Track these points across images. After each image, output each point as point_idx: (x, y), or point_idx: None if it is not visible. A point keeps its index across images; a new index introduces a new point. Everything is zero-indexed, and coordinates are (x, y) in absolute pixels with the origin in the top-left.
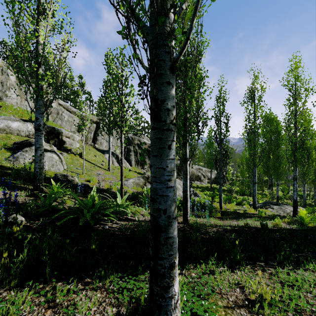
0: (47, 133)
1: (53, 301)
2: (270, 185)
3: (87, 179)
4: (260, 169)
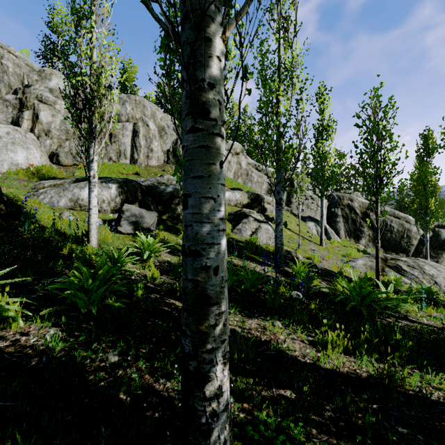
0: (251, 201)
1: (430, 384)
2: None
3: (306, 256)
4: None
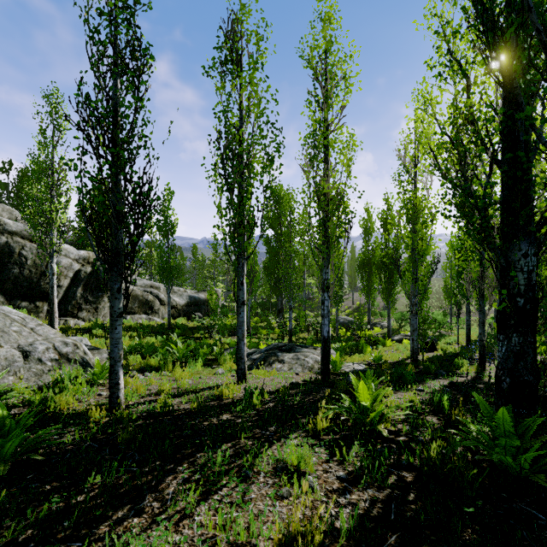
0: None
1: None
2: (280, 311)
3: None
4: (266, 285)
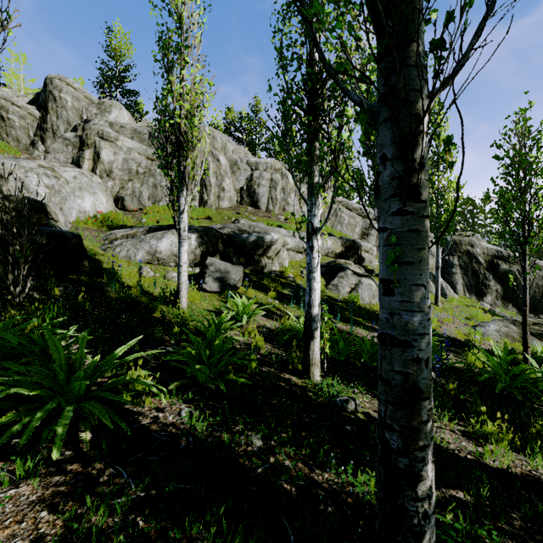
0: (346, 249)
1: None
2: None
3: None
4: None
